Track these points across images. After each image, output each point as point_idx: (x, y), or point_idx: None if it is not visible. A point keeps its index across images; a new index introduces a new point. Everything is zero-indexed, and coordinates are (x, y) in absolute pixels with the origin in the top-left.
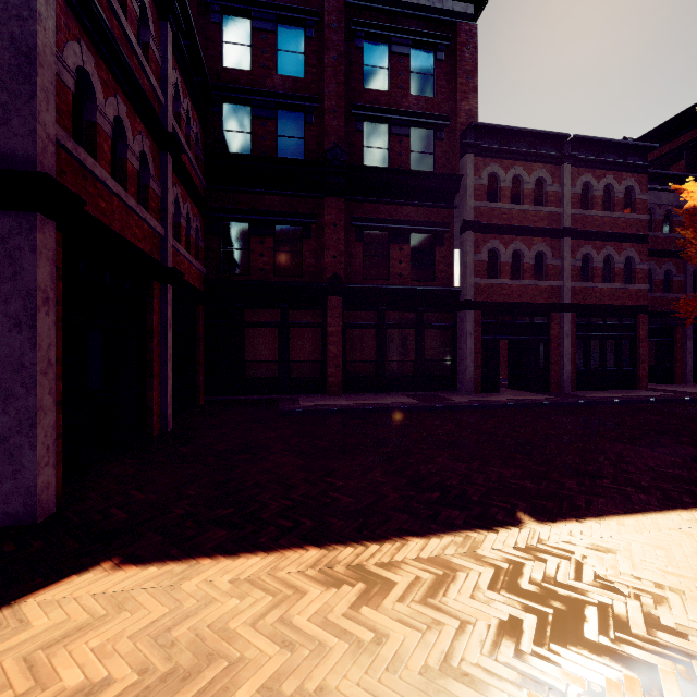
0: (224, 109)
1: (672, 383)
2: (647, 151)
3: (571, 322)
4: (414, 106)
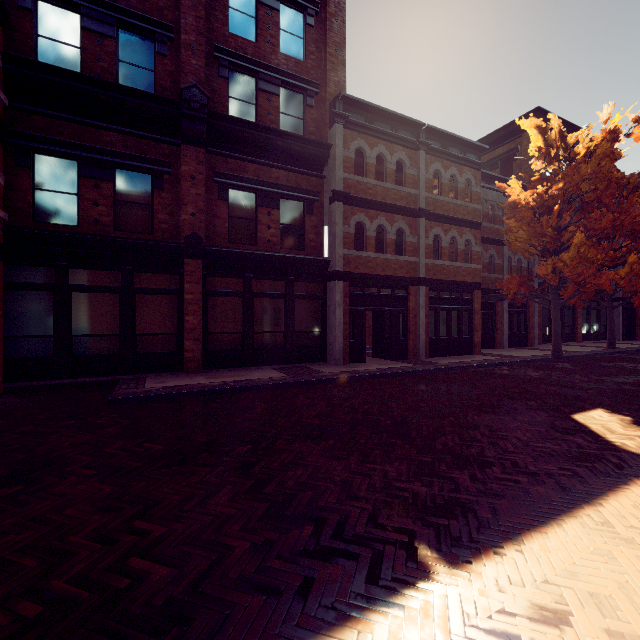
0: (39, 8)
1: (494, 348)
2: (480, 151)
3: (425, 296)
4: (283, 65)
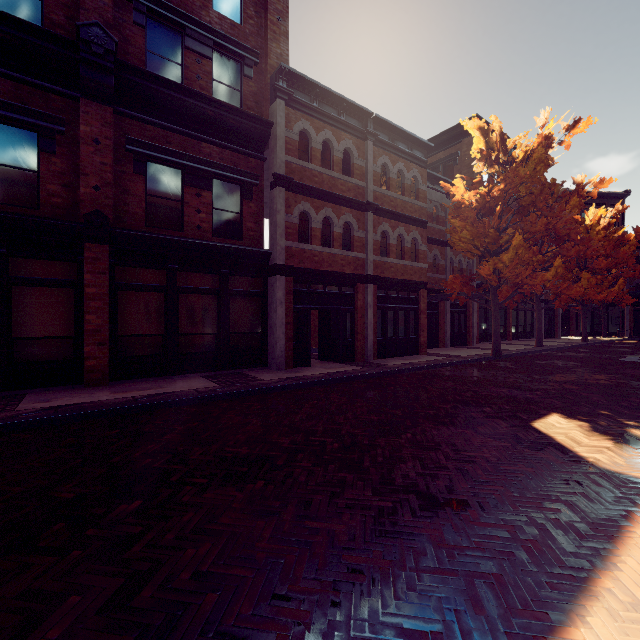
0: None
1: (438, 348)
2: (426, 149)
3: (373, 294)
4: (216, 24)
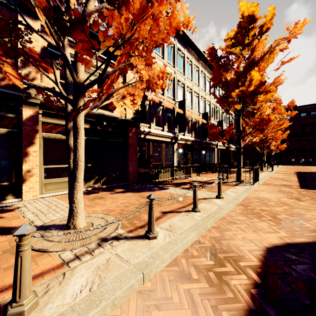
0: None
1: None
2: None
3: None
4: (311, 121)
